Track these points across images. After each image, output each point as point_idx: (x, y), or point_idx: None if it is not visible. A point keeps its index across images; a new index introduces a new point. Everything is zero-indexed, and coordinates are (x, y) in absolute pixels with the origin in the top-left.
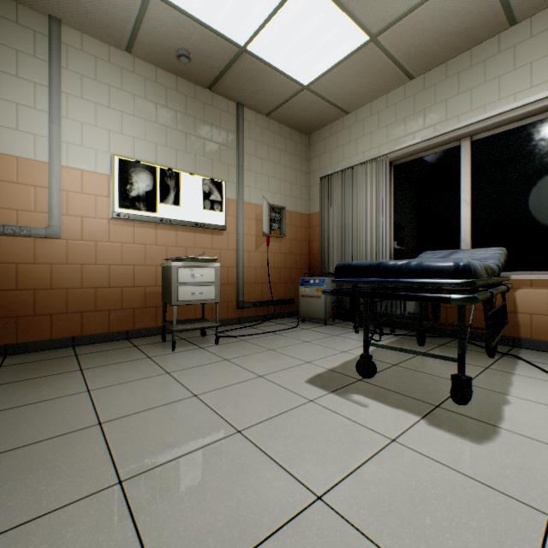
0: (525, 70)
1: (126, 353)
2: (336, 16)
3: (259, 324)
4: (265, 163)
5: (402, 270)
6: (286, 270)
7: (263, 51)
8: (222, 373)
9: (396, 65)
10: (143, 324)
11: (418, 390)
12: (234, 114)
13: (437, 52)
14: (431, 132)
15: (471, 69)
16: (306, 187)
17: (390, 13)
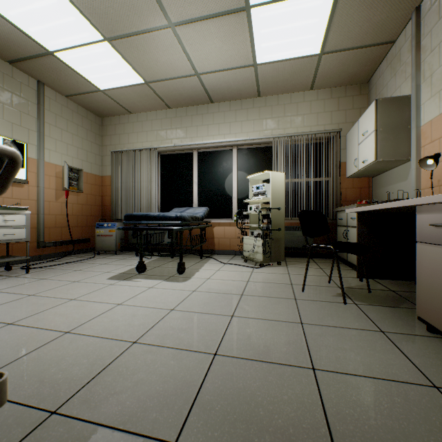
0: (217, 126)
1: None
2: (125, 65)
3: (60, 259)
4: (64, 133)
5: (156, 217)
6: (83, 217)
7: (69, 60)
8: (45, 284)
9: (161, 99)
10: None
11: (165, 273)
12: (35, 88)
13: (181, 101)
14: (179, 142)
15: (197, 116)
16: (100, 156)
17: (156, 76)
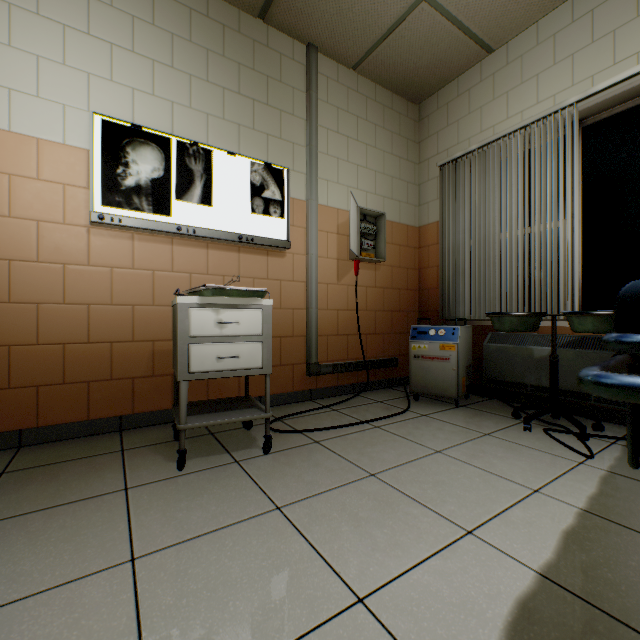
0: None
1: (92, 471)
2: None
3: (342, 402)
4: (351, 144)
5: None
6: (384, 313)
7: None
8: (259, 574)
9: None
10: (149, 405)
11: None
12: (302, 63)
13: None
14: None
15: None
16: (415, 186)
17: None
